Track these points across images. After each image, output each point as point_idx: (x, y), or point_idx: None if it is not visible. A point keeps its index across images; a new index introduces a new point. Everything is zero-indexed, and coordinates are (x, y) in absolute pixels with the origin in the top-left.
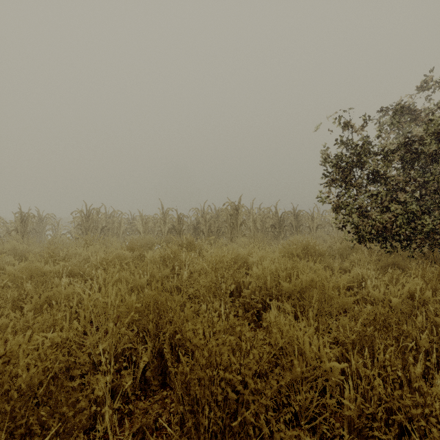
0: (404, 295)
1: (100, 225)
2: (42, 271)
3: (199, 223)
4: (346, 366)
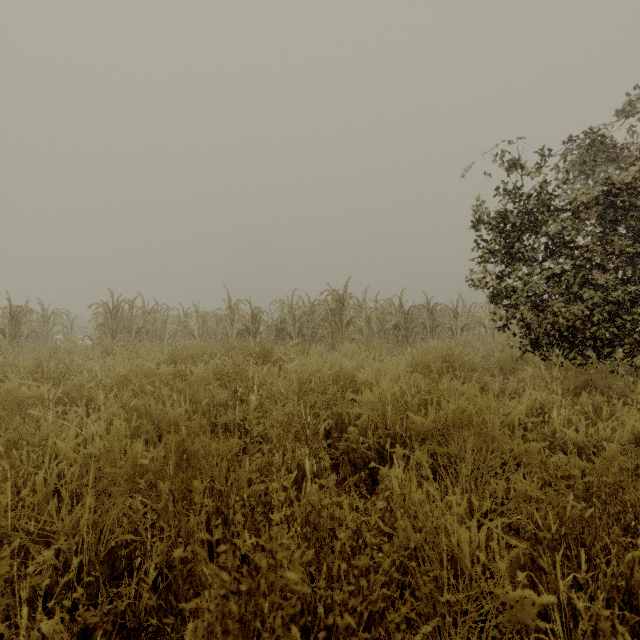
0: (625, 439)
1: (134, 326)
2: (16, 397)
3: (285, 323)
4: (555, 601)
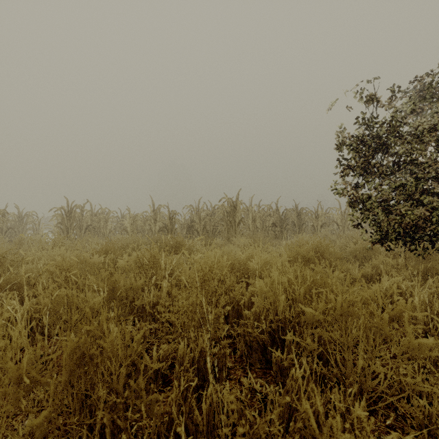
0: None
1: (84, 224)
2: None
3: (194, 222)
4: None
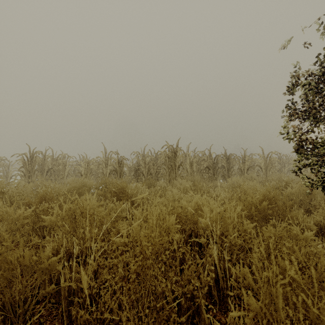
0: None
1: (45, 167)
2: None
3: (140, 165)
4: None
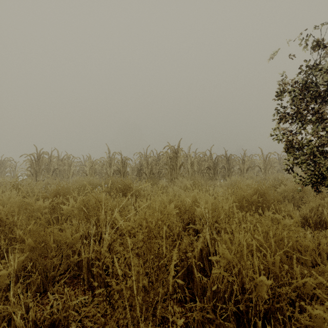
0: None
1: (51, 168)
2: None
3: (142, 166)
4: None
